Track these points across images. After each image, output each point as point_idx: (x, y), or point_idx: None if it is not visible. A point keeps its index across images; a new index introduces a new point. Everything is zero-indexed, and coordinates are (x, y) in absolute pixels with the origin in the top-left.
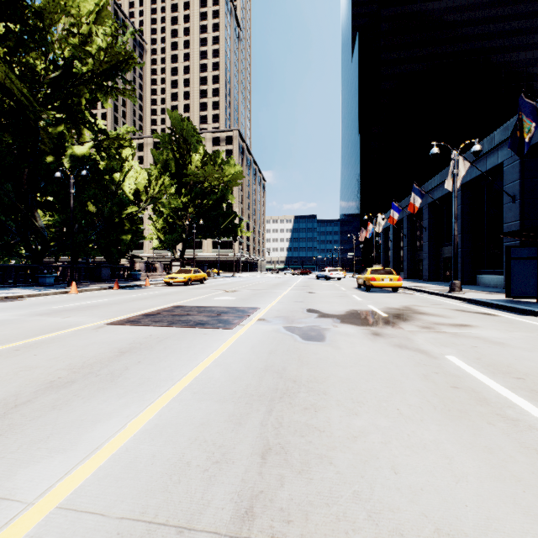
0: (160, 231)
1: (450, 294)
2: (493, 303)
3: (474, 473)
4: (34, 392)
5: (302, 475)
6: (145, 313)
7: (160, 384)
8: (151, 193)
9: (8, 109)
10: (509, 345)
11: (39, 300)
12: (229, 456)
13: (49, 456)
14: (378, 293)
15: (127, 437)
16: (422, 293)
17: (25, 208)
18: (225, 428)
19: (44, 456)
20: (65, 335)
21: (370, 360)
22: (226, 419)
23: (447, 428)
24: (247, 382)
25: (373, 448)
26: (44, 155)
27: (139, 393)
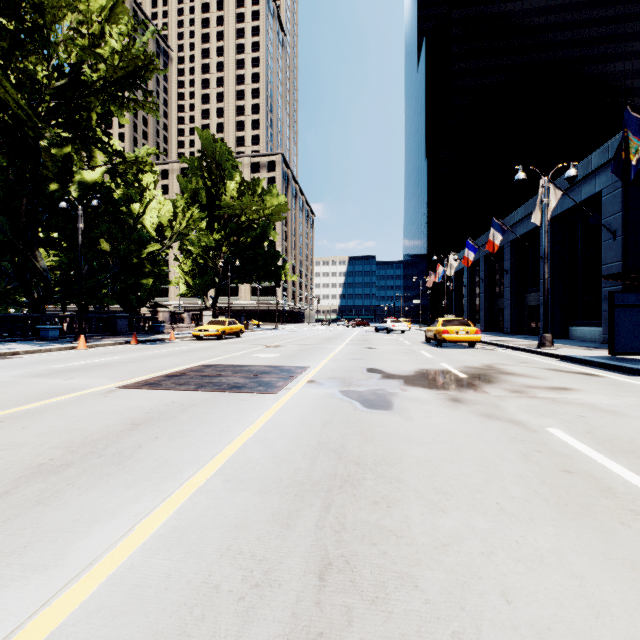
0: (189, 274)
1: (539, 350)
2: (593, 361)
3: (618, 602)
4: (14, 479)
5: (377, 606)
6: (168, 373)
7: (182, 468)
8: (177, 228)
9: (3, 126)
10: (625, 413)
11: (39, 357)
12: (274, 575)
13: (22, 576)
14: (452, 349)
15: (133, 546)
16: (505, 349)
17: (24, 246)
18: (268, 532)
19: (16, 577)
20: (66, 402)
21: (452, 434)
22: (269, 518)
23: (568, 531)
24: (296, 464)
25: (472, 562)
26: (47, 182)
27: (153, 481)
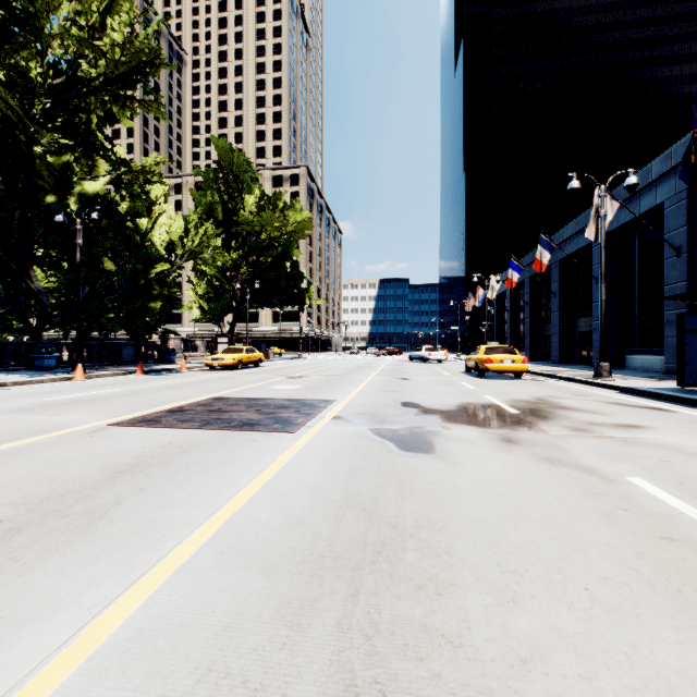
0: (203, 298)
1: (596, 381)
2: (661, 394)
3: None
4: None
5: None
6: (171, 408)
7: (165, 534)
8: (189, 246)
9: None
10: None
11: (28, 389)
12: None
13: None
14: (496, 380)
15: (72, 665)
16: (555, 380)
17: (16, 265)
18: (270, 638)
19: None
20: (42, 443)
21: (510, 485)
22: (273, 613)
23: (694, 635)
24: (314, 528)
25: (568, 694)
26: (43, 193)
27: (124, 554)
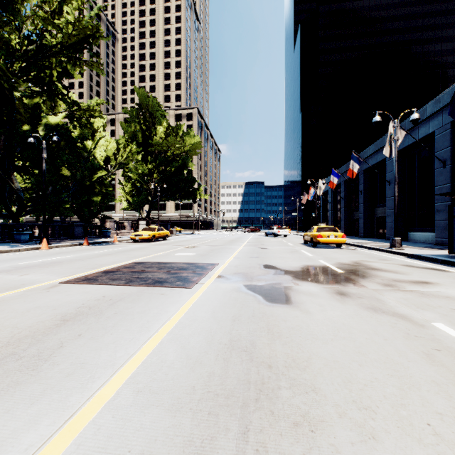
0: (129, 194)
1: (391, 250)
2: (437, 259)
3: None
4: None
5: None
6: (106, 269)
7: (95, 374)
8: (119, 159)
9: None
10: None
11: (8, 256)
12: None
13: None
14: (325, 249)
15: None
16: (364, 249)
17: (2, 172)
18: None
19: None
20: (11, 297)
21: (350, 329)
22: (179, 453)
23: None
24: (209, 368)
25: None
26: (20, 123)
27: (61, 393)
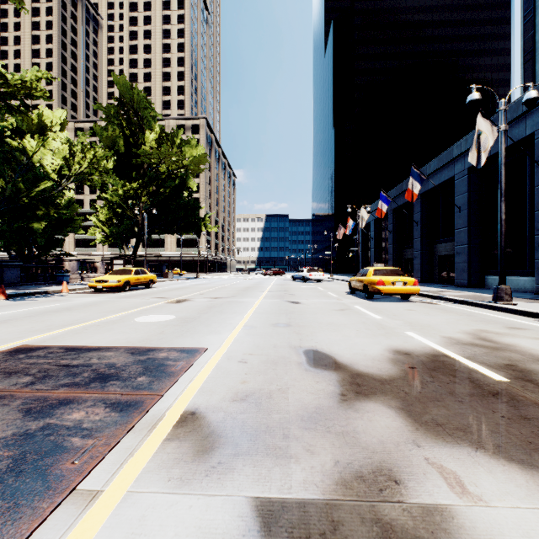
0: (106, 223)
1: (501, 306)
2: None
3: None
4: None
5: None
6: None
7: None
8: (77, 167)
9: None
10: None
11: None
12: None
13: None
14: (389, 303)
15: None
16: (446, 302)
17: None
18: None
19: None
20: None
21: None
22: None
23: None
24: None
25: None
26: None
27: None
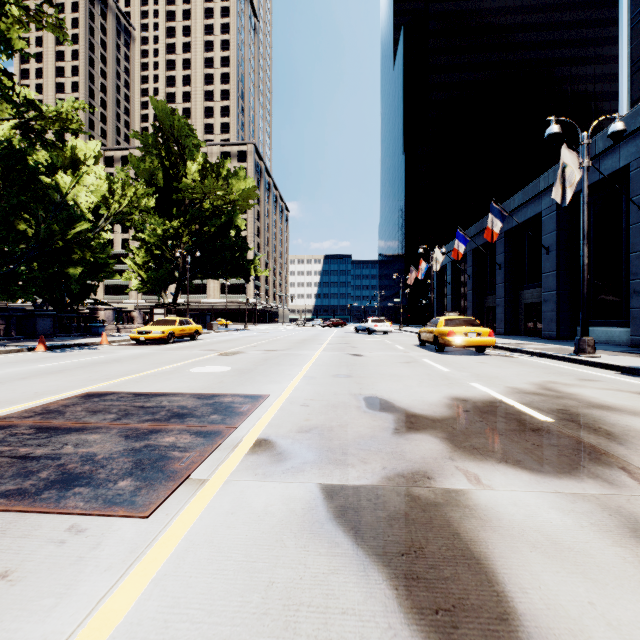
0: (143, 267)
1: (582, 358)
2: None
3: None
4: None
5: None
6: None
7: None
8: (115, 206)
9: None
10: None
11: None
12: None
13: None
14: (460, 356)
15: None
16: (524, 355)
17: None
18: None
19: None
20: None
21: None
22: None
23: None
24: None
25: None
26: None
27: None
